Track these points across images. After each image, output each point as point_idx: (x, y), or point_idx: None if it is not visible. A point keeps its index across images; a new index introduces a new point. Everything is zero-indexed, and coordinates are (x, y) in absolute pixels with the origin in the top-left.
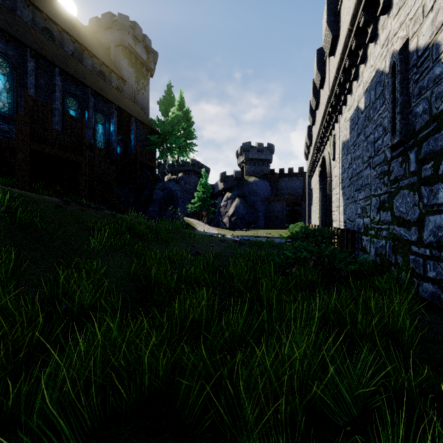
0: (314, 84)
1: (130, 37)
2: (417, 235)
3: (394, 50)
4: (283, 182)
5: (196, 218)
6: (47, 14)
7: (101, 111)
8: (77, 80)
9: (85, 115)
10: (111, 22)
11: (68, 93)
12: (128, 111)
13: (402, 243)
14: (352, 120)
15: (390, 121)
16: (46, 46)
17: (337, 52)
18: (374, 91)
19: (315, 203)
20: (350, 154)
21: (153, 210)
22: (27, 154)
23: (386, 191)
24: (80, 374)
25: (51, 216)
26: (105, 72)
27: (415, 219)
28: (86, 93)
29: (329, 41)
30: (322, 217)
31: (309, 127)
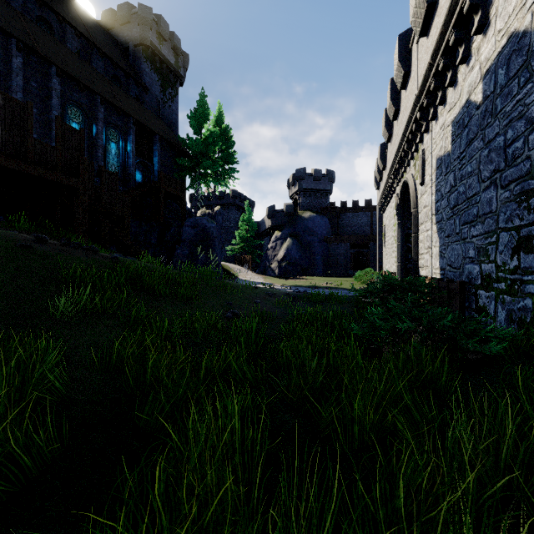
0: (392, 85)
1: (153, 34)
2: None
3: None
4: (346, 218)
5: (237, 263)
6: None
7: (114, 126)
8: (82, 84)
9: (93, 130)
10: (130, 15)
11: (70, 101)
12: (150, 127)
13: None
14: (457, 123)
15: None
16: (39, 39)
17: (433, 28)
18: (506, 67)
19: (390, 243)
20: (453, 171)
21: (181, 253)
22: None
23: None
24: None
25: (4, 261)
26: (121, 77)
27: None
28: (94, 101)
29: (422, 12)
30: (402, 262)
31: (382, 146)
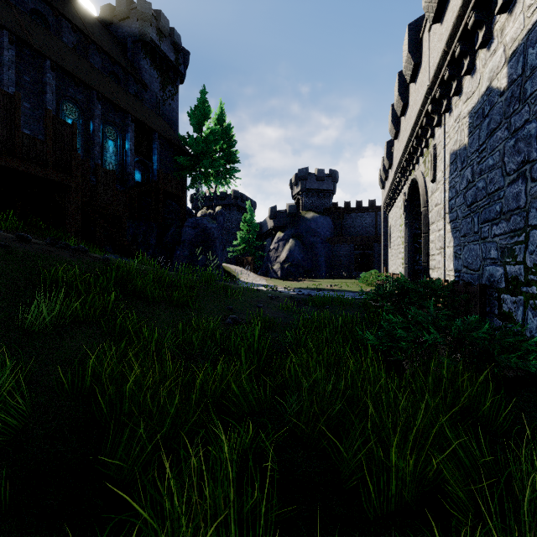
0: (400, 78)
1: (153, 30)
2: None
3: None
4: (349, 219)
5: (239, 264)
6: None
7: (112, 123)
8: (78, 79)
9: (89, 127)
10: (129, 10)
11: (65, 97)
12: (149, 125)
13: None
14: (476, 113)
15: None
16: (33, 32)
17: (449, 12)
18: None
19: (396, 244)
20: (470, 166)
21: (181, 254)
22: None
23: None
24: None
25: None
26: (119, 74)
27: None
28: (90, 97)
29: None
30: (409, 264)
31: (388, 144)
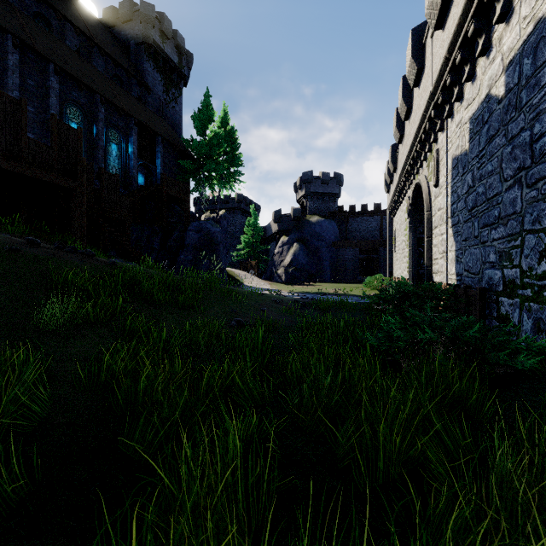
0: (404, 82)
1: (156, 33)
2: None
3: None
4: (354, 222)
5: (242, 269)
6: None
7: (115, 127)
8: (82, 83)
9: (93, 130)
10: (132, 13)
11: (69, 100)
12: (152, 128)
13: None
14: (476, 120)
15: None
16: (37, 35)
17: (450, 19)
18: (532, 56)
19: (401, 248)
20: (471, 171)
21: (185, 259)
22: None
23: None
24: None
25: None
26: (123, 77)
27: None
28: (94, 101)
29: (438, 3)
30: (414, 268)
31: (392, 147)
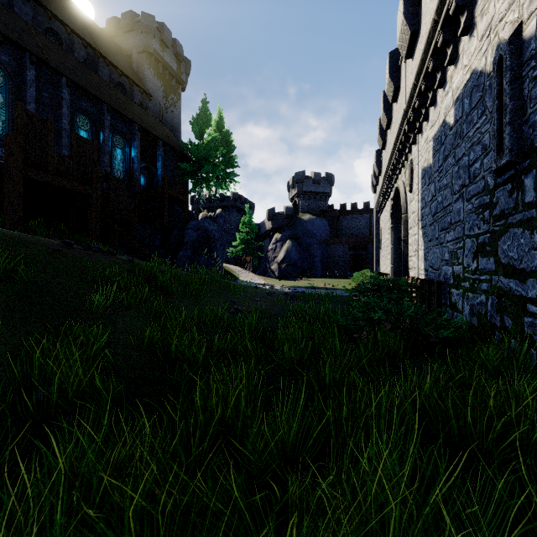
0: (385, 96)
1: (156, 42)
2: (536, 290)
3: (501, 40)
4: (345, 220)
5: (238, 264)
6: (52, 11)
7: (120, 133)
8: (90, 93)
9: (100, 137)
10: (133, 23)
11: (79, 110)
12: (153, 133)
13: (512, 300)
14: (437, 140)
15: (494, 136)
16: (50, 51)
17: (417, 52)
18: (469, 98)
19: (386, 246)
20: (434, 183)
21: (184, 255)
22: (20, 184)
23: (487, 230)
24: (24, 535)
25: (44, 263)
26: (125, 84)
27: (533, 268)
28: (100, 109)
29: (407, 38)
30: (395, 264)
31: (377, 152)
